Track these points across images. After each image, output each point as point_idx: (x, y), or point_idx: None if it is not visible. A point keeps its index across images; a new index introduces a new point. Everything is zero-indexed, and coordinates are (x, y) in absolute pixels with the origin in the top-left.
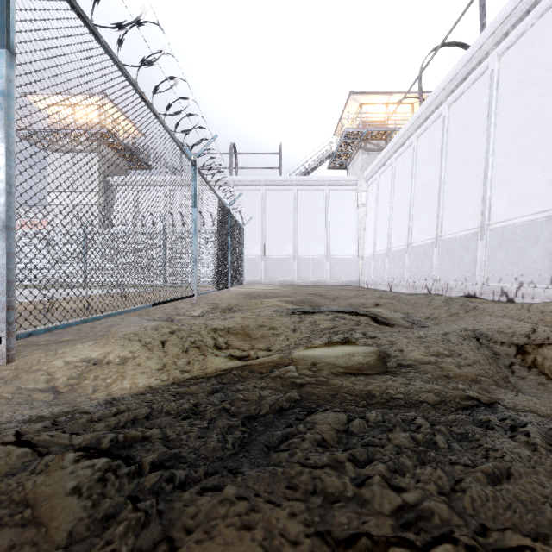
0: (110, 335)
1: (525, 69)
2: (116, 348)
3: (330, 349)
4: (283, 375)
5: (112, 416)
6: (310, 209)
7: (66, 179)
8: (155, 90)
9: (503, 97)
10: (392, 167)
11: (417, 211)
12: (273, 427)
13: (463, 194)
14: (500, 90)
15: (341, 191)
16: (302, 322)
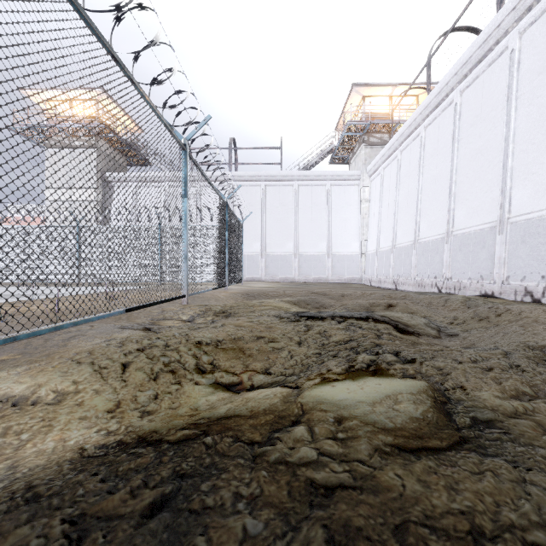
0: (58, 355)
1: None
2: (54, 376)
3: (358, 386)
4: (290, 457)
5: None
6: (311, 204)
7: None
8: (136, 59)
9: (525, 77)
10: (398, 160)
11: (426, 205)
12: None
13: (478, 185)
14: (522, 70)
15: (344, 187)
16: (309, 331)
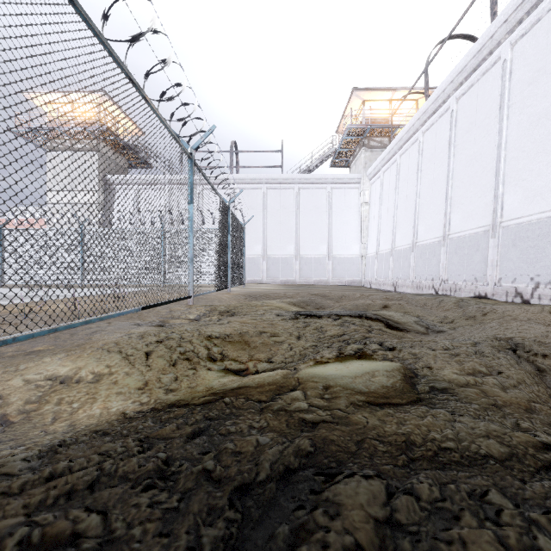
0: (88, 345)
1: (541, 57)
2: (90, 361)
3: (344, 366)
4: (288, 407)
5: (43, 482)
6: (312, 207)
7: (30, 163)
8: (147, 75)
9: (516, 87)
10: (397, 164)
11: (423, 209)
12: (276, 508)
13: (473, 190)
14: (513, 80)
15: (344, 190)
16: (307, 327)
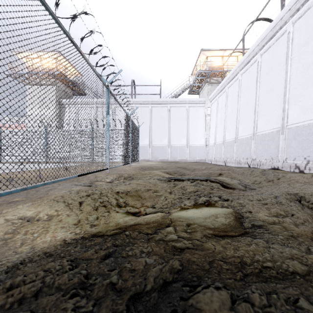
0: (45, 198)
1: (310, 30)
2: (46, 208)
3: (198, 211)
4: (165, 238)
5: (5, 291)
6: (177, 117)
7: (9, 88)
8: (82, 40)
9: (296, 48)
10: (226, 93)
11: (241, 118)
12: (158, 311)
13: (270, 107)
14: (294, 44)
15: (196, 107)
16: (175, 187)
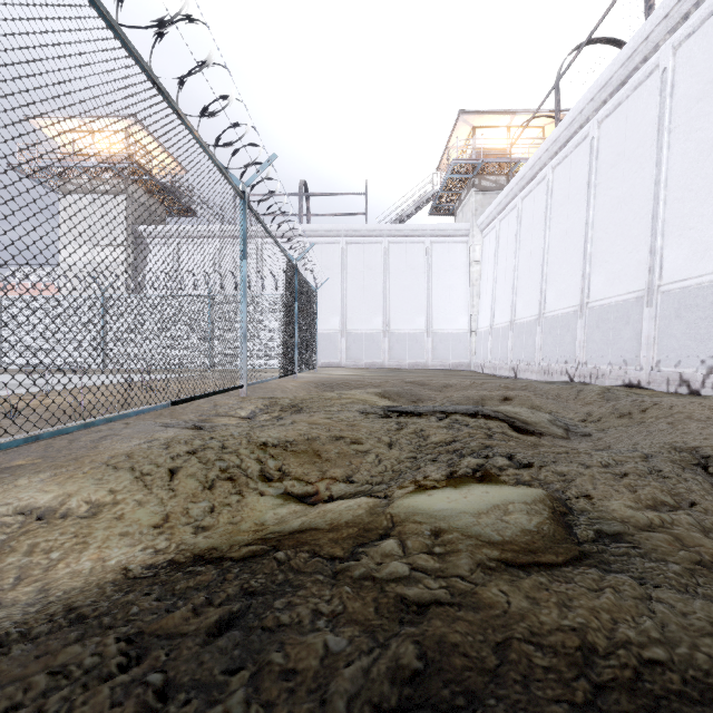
0: (88, 459)
1: None
2: (86, 484)
3: (460, 495)
4: (377, 572)
5: None
6: (405, 267)
7: None
8: (182, 83)
9: (680, 105)
10: (518, 211)
11: (554, 269)
12: None
13: (621, 244)
14: (676, 95)
15: (448, 244)
16: (401, 430)
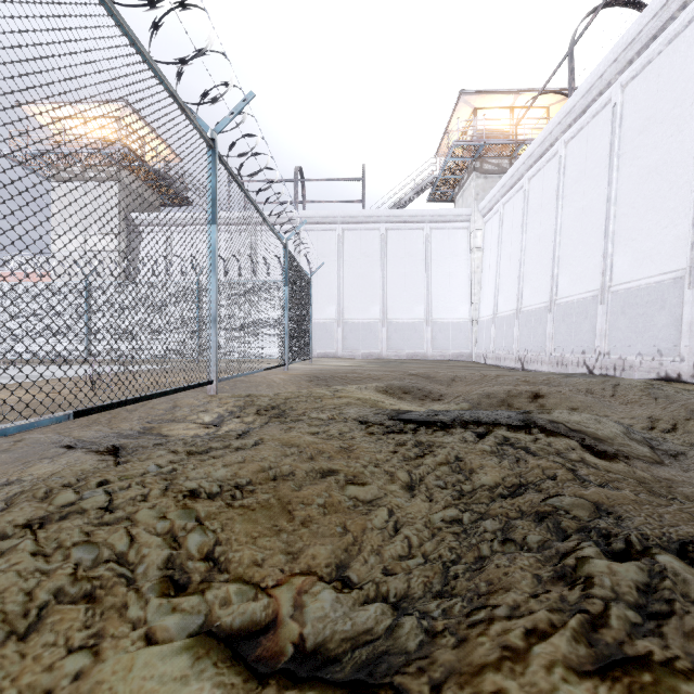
0: None
1: None
2: None
3: None
4: None
5: None
6: (404, 255)
7: None
8: None
9: None
10: (524, 192)
11: (567, 251)
12: None
13: (652, 218)
14: None
15: (448, 230)
16: (425, 458)
